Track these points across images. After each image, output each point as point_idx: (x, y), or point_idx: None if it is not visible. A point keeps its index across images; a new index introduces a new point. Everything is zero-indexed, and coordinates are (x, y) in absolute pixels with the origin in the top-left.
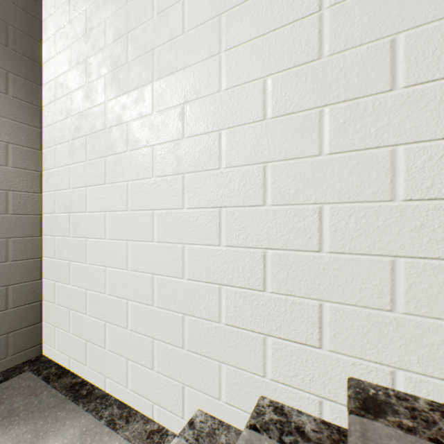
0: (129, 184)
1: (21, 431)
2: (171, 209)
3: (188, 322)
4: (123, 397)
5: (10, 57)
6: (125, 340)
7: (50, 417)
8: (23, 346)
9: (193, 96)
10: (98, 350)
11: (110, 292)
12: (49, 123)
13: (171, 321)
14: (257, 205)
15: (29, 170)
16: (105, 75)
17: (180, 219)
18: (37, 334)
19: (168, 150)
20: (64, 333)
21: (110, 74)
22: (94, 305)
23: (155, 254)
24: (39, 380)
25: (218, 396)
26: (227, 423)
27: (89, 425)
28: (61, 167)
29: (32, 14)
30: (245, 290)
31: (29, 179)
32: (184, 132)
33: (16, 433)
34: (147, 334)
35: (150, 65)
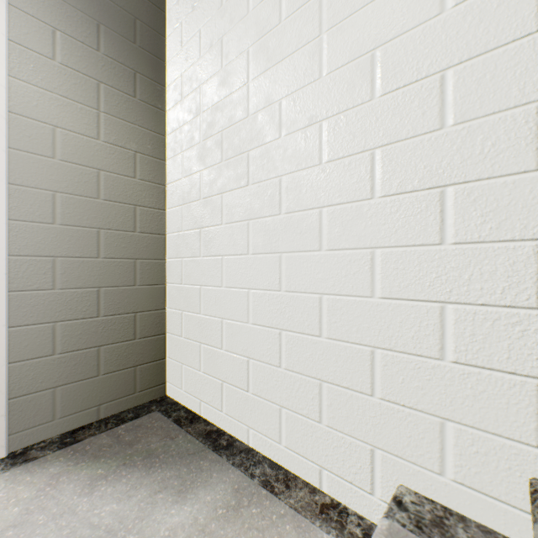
0: (283, 179)
1: (165, 476)
2: (351, 203)
3: (381, 358)
4: (274, 455)
5: (137, 56)
6: (276, 382)
7: (192, 465)
8: (149, 383)
9: (391, 35)
10: (238, 393)
11: (255, 321)
12: (175, 127)
13: (350, 357)
14: (522, 172)
15: (154, 183)
16: (247, 49)
17: (367, 214)
18: (162, 371)
19: (345, 122)
20: (193, 371)
21: (255, 46)
22: (232, 338)
23: (323, 267)
24: (170, 422)
25: (439, 470)
26: (457, 512)
27: (241, 483)
28: (189, 176)
29: (157, 6)
30: (496, 308)
31: (154, 193)
32: (374, 90)
33: (161, 477)
34: (311, 375)
35: (315, 15)
